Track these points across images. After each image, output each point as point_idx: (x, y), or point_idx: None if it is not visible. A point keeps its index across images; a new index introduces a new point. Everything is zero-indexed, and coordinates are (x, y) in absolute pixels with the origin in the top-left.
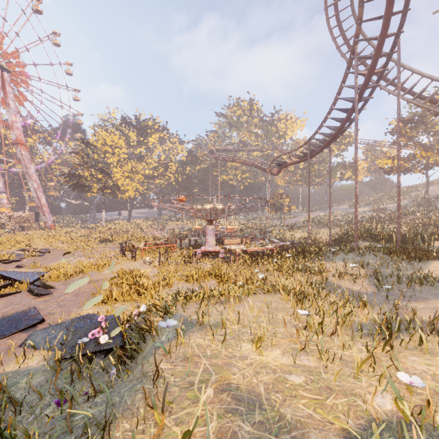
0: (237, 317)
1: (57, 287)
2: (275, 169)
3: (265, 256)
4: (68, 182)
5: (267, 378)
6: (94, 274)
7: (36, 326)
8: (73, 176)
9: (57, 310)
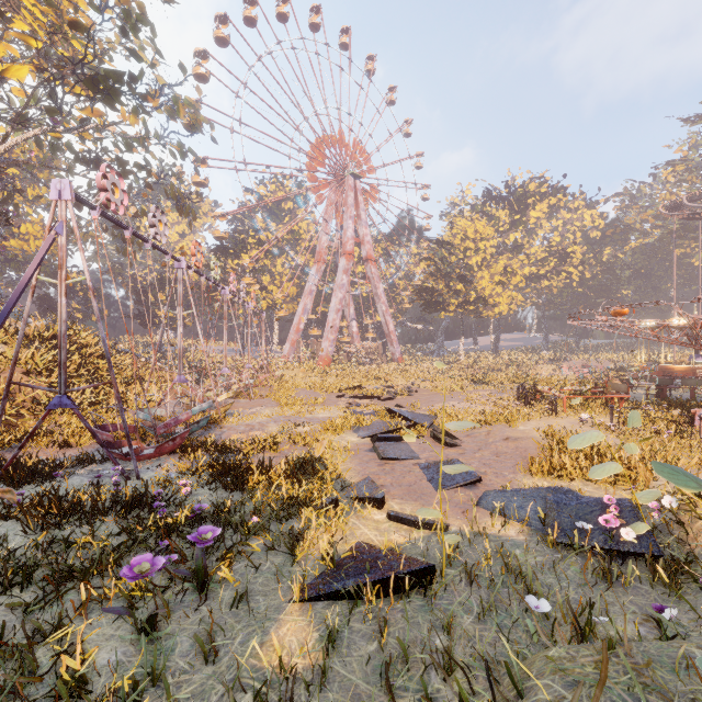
0: None
1: (460, 438)
2: None
3: None
4: (418, 300)
5: None
6: (506, 429)
7: (475, 484)
8: (424, 291)
9: (485, 469)
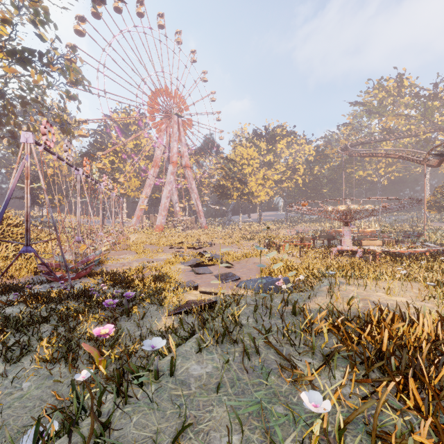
0: (375, 285)
1: (234, 264)
2: (434, 160)
3: (412, 258)
4: (216, 192)
5: (393, 303)
6: (255, 259)
7: (237, 280)
8: (219, 187)
9: (243, 275)
